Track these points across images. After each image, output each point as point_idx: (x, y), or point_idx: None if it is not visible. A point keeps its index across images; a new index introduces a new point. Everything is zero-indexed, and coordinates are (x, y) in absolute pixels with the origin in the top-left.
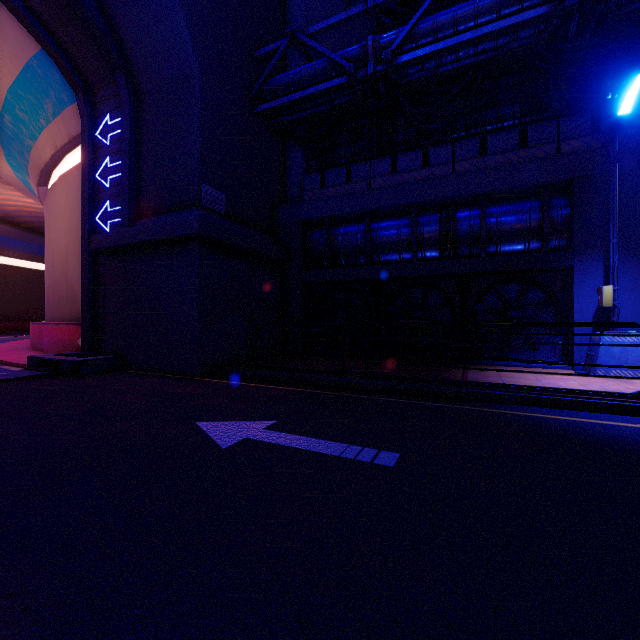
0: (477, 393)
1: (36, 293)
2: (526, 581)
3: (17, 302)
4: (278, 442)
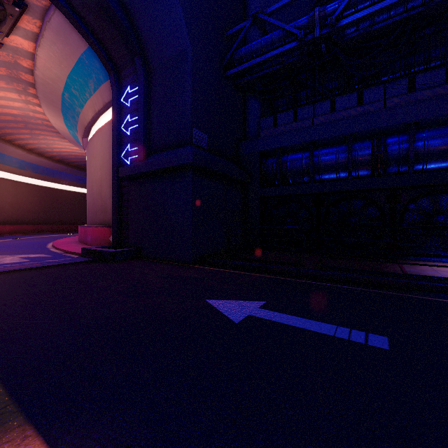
0: (425, 285)
1: (78, 207)
2: None
3: (67, 213)
4: (276, 320)
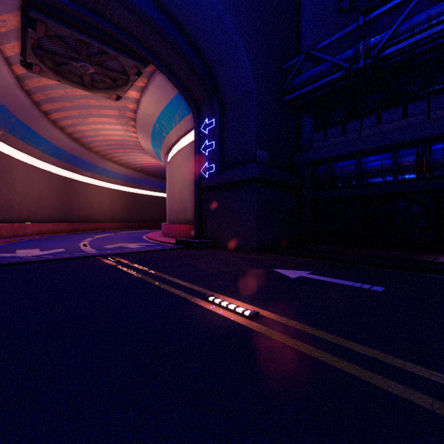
0: (442, 268)
1: (152, 208)
2: (443, 322)
3: (145, 213)
4: (317, 278)
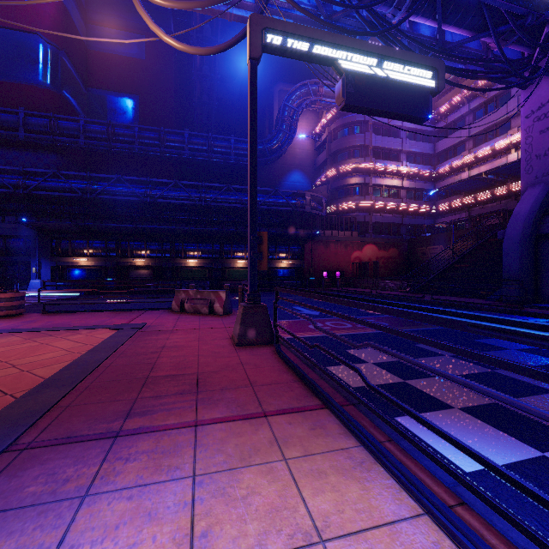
0: None
1: None
2: None
3: None
4: None
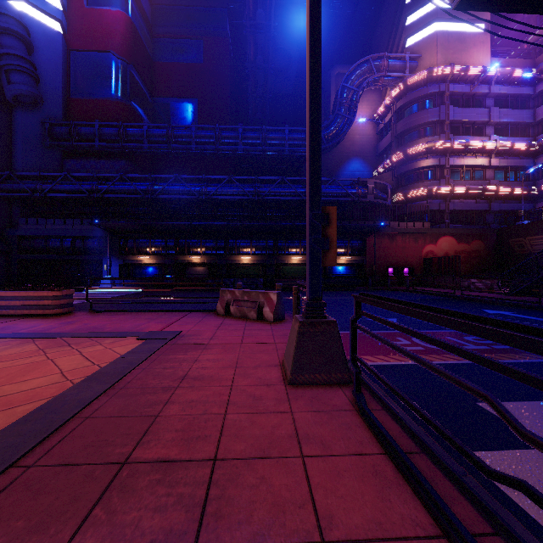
0: None
1: None
2: None
3: None
4: None
